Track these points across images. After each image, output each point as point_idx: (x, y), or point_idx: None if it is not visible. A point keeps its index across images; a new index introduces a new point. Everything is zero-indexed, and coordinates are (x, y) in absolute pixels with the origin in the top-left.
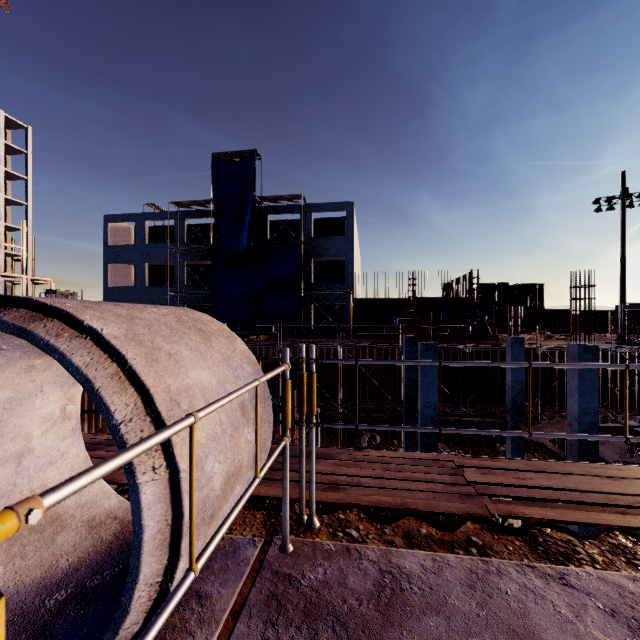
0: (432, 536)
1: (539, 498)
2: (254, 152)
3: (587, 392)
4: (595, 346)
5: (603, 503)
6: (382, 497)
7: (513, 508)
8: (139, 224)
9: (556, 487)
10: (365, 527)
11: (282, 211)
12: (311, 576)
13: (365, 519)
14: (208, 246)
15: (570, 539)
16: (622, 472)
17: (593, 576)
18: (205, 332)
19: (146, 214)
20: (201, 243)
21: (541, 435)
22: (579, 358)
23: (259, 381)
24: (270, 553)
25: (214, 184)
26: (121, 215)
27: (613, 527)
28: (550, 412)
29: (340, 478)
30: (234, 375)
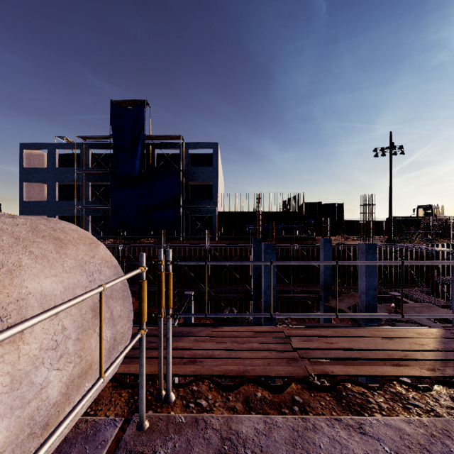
0: (265, 399)
1: (342, 358)
2: (144, 102)
3: (370, 275)
4: (375, 244)
5: (384, 358)
6: (229, 366)
7: (325, 368)
8: (51, 152)
9: (353, 348)
10: (213, 396)
11: (166, 147)
12: (161, 451)
13: (214, 389)
14: (108, 171)
15: (364, 391)
16: (395, 333)
17: (381, 423)
18: (62, 240)
19: (57, 144)
20: (102, 168)
21: (344, 316)
22: (365, 252)
23: (103, 287)
24: (127, 432)
25: (113, 124)
26: (35, 144)
27: (392, 379)
28: (347, 288)
29: (198, 352)
30: (88, 279)
